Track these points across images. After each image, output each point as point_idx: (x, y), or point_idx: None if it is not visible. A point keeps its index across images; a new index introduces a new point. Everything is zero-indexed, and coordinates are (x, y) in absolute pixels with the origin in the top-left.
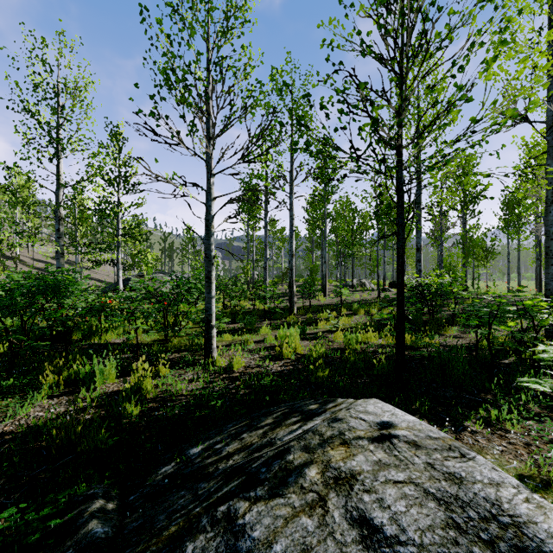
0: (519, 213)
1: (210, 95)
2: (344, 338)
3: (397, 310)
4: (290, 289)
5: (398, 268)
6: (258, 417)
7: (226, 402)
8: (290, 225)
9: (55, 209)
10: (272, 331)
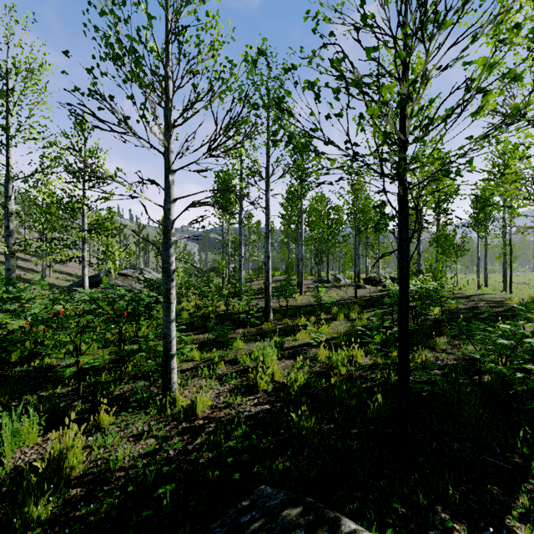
0: (490, 212)
1: (169, 74)
2: (328, 360)
3: (399, 345)
4: (266, 293)
5: (401, 293)
6: None
7: (181, 482)
8: (266, 225)
9: (4, 204)
10: (246, 344)
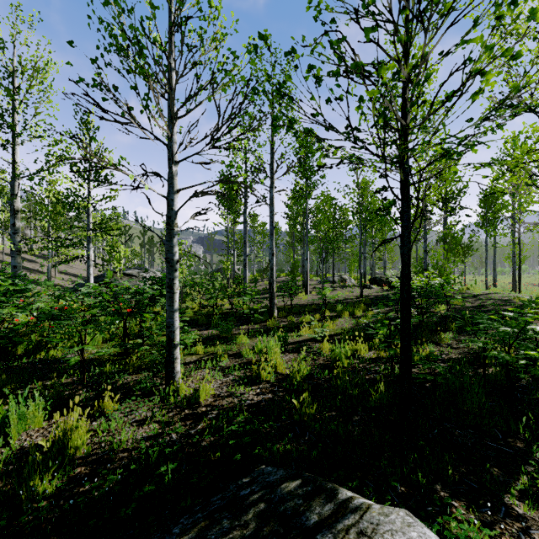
0: (498, 211)
1: (172, 66)
2: (331, 353)
3: (401, 332)
4: (270, 290)
5: (403, 279)
6: (219, 516)
7: (183, 462)
8: (270, 222)
9: (10, 201)
10: (250, 339)
